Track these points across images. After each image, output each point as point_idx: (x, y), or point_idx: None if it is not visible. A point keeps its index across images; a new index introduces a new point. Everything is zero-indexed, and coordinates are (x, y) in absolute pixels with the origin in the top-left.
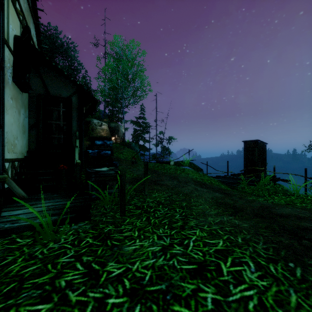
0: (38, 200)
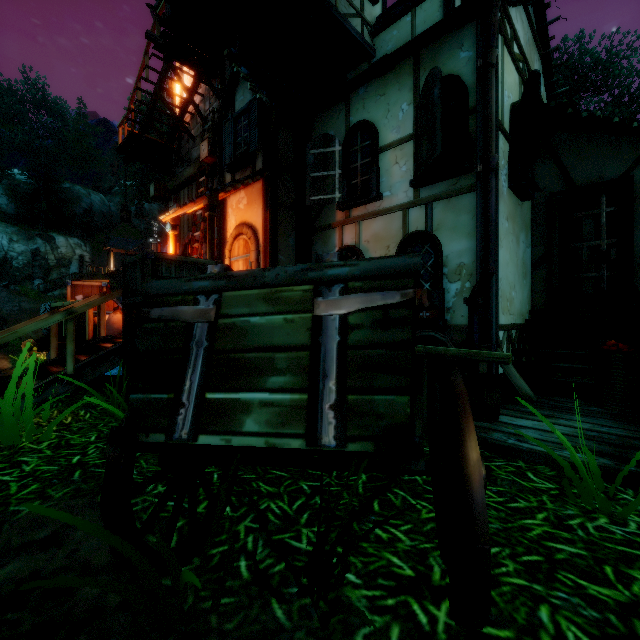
0: (557, 409)
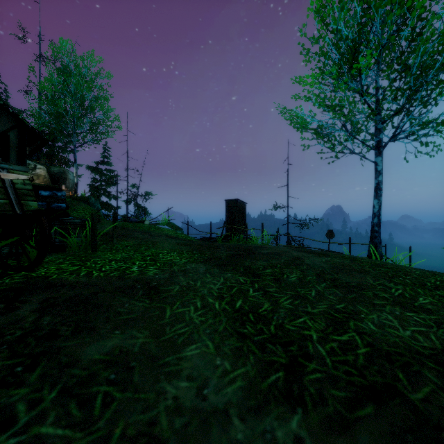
0: None
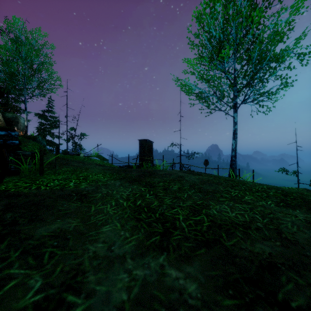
0: None
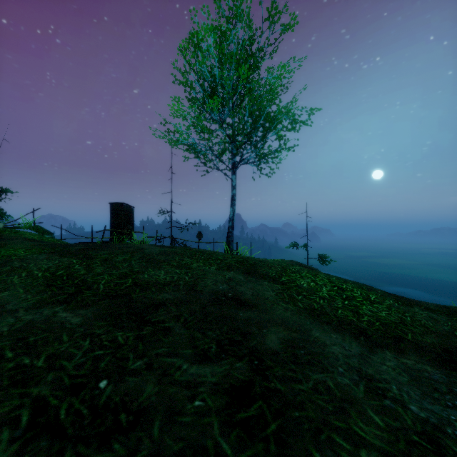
0: None
